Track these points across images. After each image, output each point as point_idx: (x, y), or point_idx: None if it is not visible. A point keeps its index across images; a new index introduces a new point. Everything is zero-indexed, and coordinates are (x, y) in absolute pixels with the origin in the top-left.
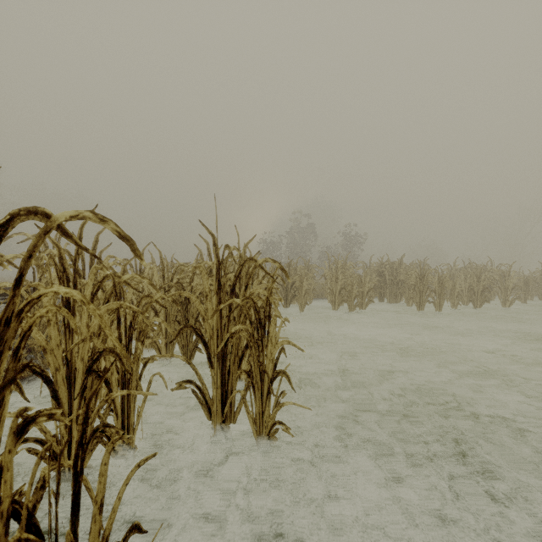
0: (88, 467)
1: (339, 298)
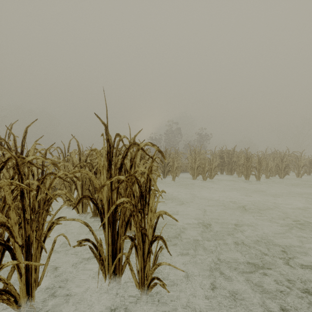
0: None
1: (196, 172)
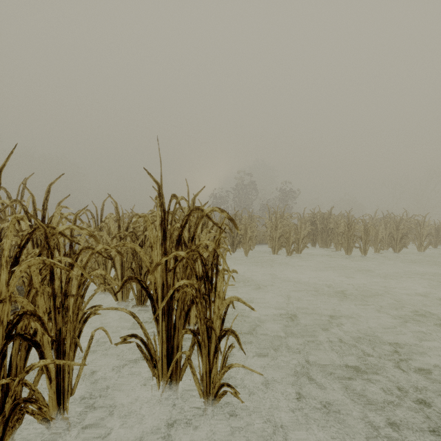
0: (15, 438)
1: (278, 244)
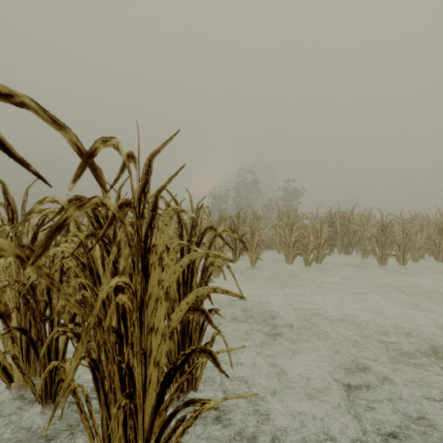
0: None
1: (292, 251)
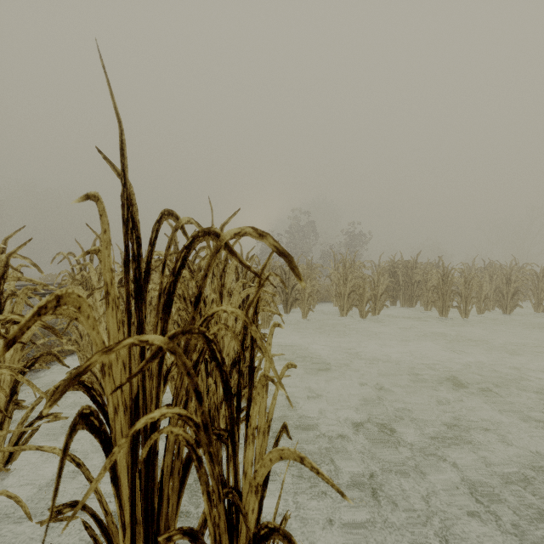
0: None
1: (347, 302)
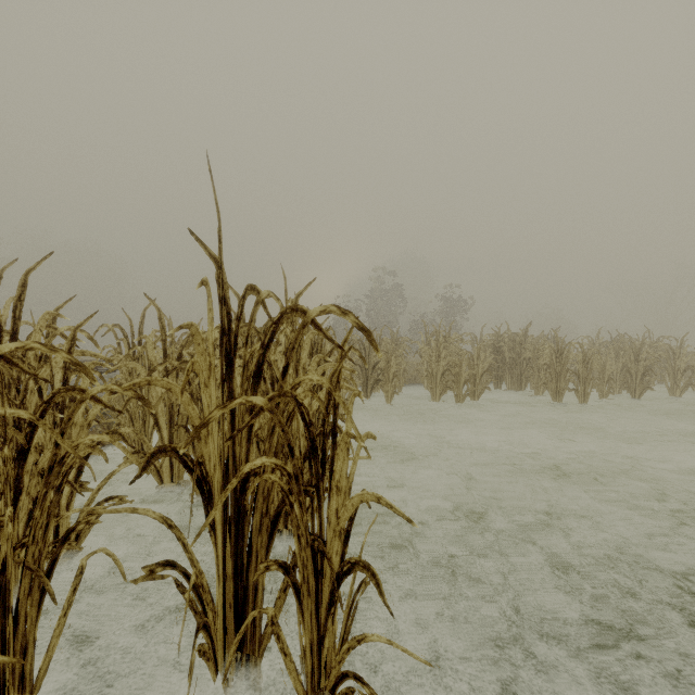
0: None
1: (441, 384)
